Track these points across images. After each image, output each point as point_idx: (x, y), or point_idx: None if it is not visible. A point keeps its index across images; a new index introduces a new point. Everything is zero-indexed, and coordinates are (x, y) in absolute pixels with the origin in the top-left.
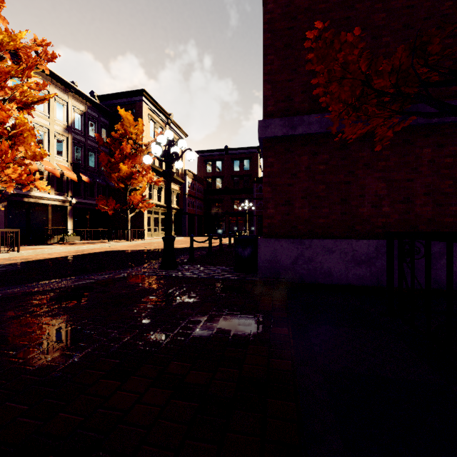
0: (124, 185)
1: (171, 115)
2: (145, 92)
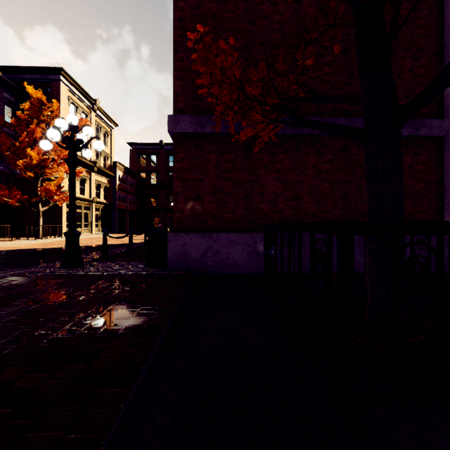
0: (34, 174)
1: (97, 101)
2: (63, 71)
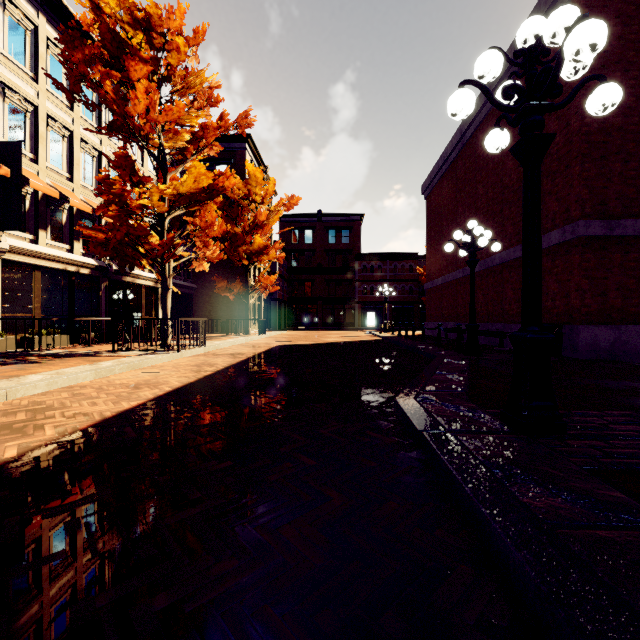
0: (248, 262)
1: (267, 168)
2: (250, 138)
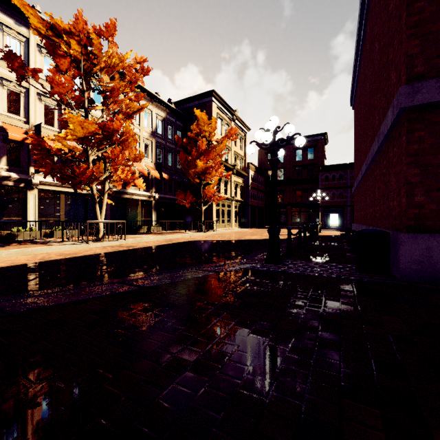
0: (199, 180)
1: (236, 111)
2: (214, 92)
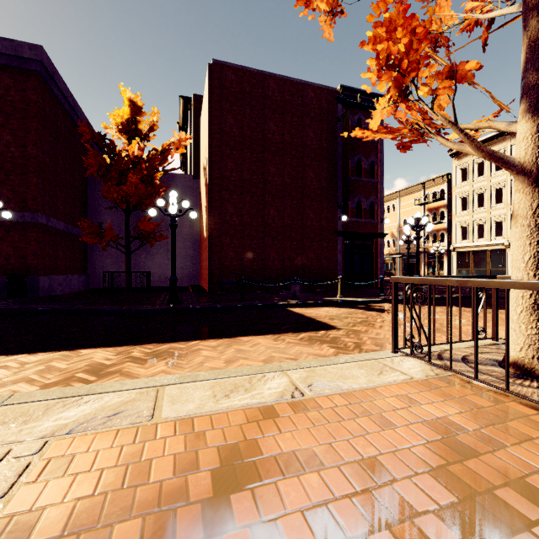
0: None
1: None
2: None
